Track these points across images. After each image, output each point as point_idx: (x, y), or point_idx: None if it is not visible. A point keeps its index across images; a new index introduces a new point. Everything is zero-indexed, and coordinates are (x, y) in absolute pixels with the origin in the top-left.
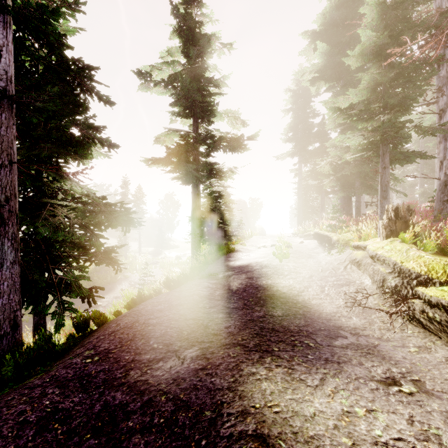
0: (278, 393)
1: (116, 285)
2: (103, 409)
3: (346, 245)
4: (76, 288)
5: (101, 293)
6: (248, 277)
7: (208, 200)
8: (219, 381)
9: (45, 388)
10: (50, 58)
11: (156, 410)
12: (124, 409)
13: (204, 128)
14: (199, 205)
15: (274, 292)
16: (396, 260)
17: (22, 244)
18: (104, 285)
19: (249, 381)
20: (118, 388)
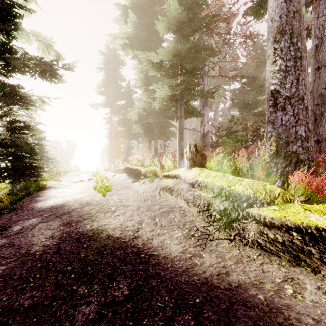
0: None
1: None
2: None
3: (152, 175)
4: None
5: None
6: (64, 223)
7: (7, 130)
8: None
9: None
10: None
11: None
12: None
13: (0, 39)
14: None
15: (105, 240)
16: (222, 184)
17: None
18: None
19: None
20: None
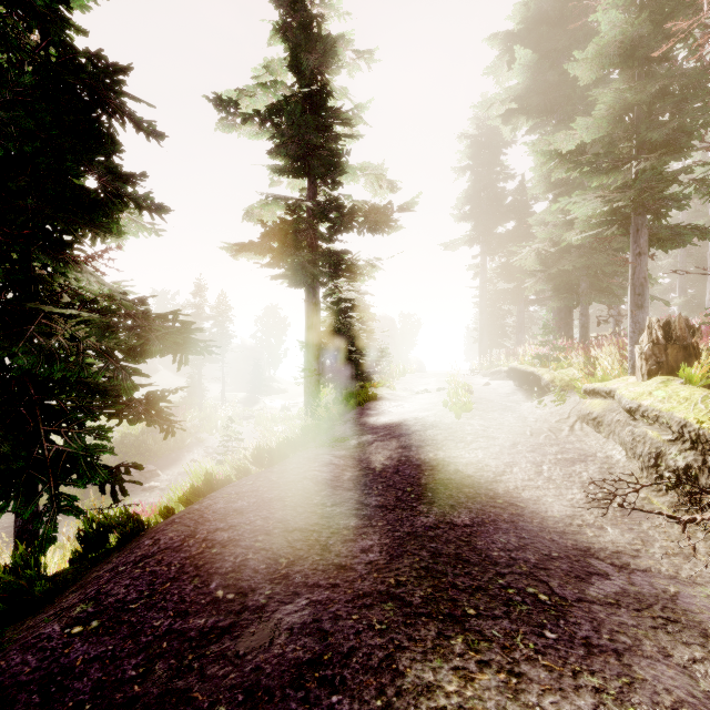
0: None
1: (184, 454)
2: None
3: (567, 389)
4: (86, 469)
5: (158, 467)
6: (403, 445)
7: (332, 314)
8: (349, 704)
9: None
10: (45, 51)
11: None
12: None
13: (326, 193)
14: (318, 322)
15: (451, 474)
16: (686, 417)
17: None
18: (164, 454)
19: None
20: None
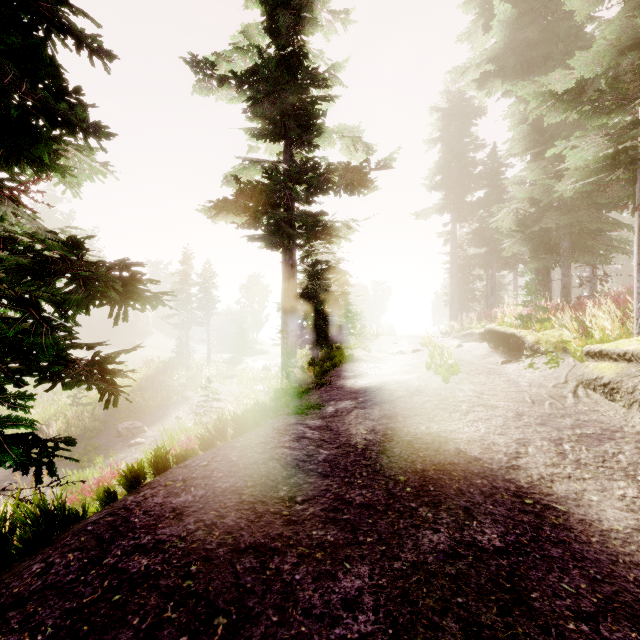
0: None
1: (170, 411)
2: None
3: (554, 350)
4: None
5: (145, 423)
6: (387, 415)
7: (309, 276)
8: None
9: None
10: None
11: None
12: None
13: (303, 155)
14: (295, 284)
15: (453, 456)
16: None
17: None
18: (152, 411)
19: None
20: None
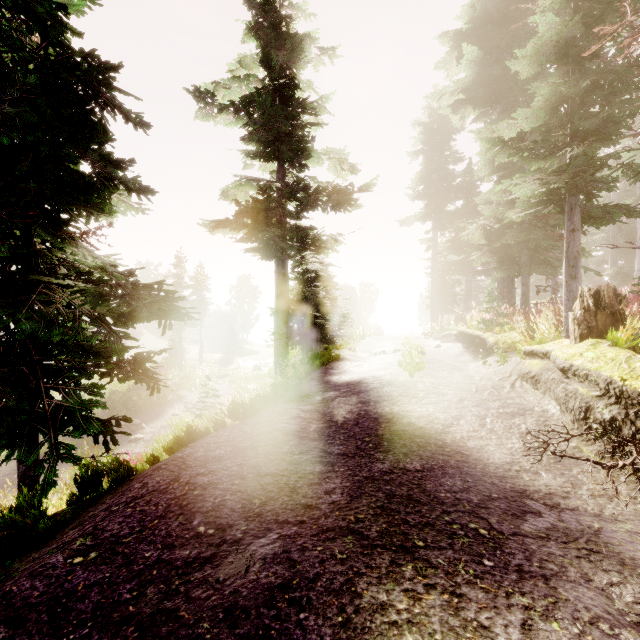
0: None
1: (166, 409)
2: None
3: (509, 350)
4: (82, 421)
5: (143, 421)
6: (362, 401)
7: (299, 283)
8: (314, 620)
9: None
10: (45, 51)
11: None
12: None
13: (294, 175)
14: (287, 290)
15: (405, 426)
16: (611, 375)
17: (0, 349)
18: (148, 409)
19: (375, 626)
20: (119, 627)
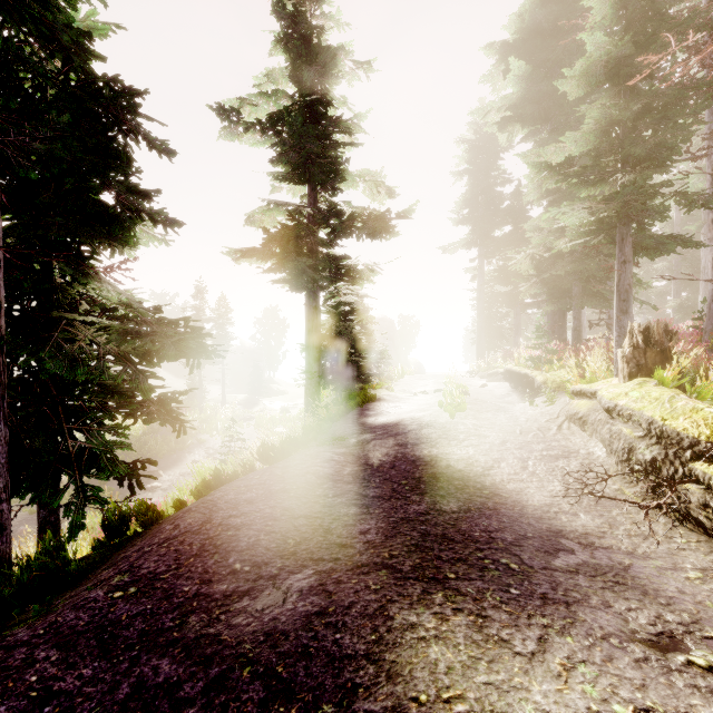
0: (461, 670)
1: (185, 455)
2: (133, 694)
3: (558, 390)
4: (108, 463)
5: (160, 468)
6: (399, 443)
7: (332, 317)
8: (349, 639)
9: (35, 648)
10: (66, 76)
11: (231, 698)
12: (173, 694)
13: (326, 200)
14: (318, 325)
15: (443, 469)
16: (653, 415)
17: (19, 388)
18: (166, 455)
19: (405, 641)
20: (166, 649)
